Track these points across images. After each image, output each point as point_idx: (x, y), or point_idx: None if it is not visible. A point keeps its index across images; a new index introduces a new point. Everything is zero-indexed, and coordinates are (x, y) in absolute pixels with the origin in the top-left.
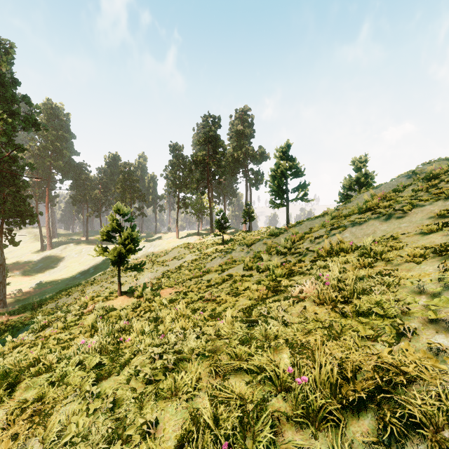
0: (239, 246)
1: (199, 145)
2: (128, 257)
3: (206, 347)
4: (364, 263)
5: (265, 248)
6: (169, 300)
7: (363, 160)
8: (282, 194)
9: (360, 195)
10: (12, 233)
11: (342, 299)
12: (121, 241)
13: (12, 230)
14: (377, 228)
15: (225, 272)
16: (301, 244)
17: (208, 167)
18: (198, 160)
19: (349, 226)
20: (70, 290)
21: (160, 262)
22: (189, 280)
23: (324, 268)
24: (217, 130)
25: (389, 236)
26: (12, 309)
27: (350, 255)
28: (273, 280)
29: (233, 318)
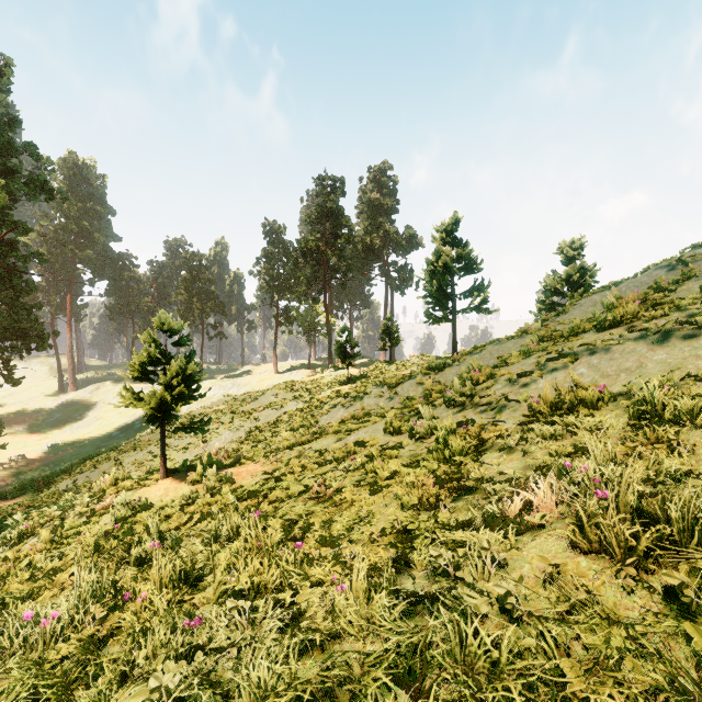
0: (376, 388)
1: (310, 224)
2: (177, 410)
3: (299, 677)
4: (658, 435)
5: (420, 392)
6: (247, 492)
7: (578, 245)
8: (445, 301)
9: (583, 300)
10: (9, 366)
11: (653, 543)
12: (166, 381)
13: (10, 360)
14: (645, 357)
15: (352, 436)
16: (491, 387)
17: (324, 259)
18: (308, 247)
19: (583, 354)
20: (99, 459)
21: (245, 413)
22: (288, 450)
23: (552, 439)
24: (338, 200)
25: (680, 373)
26: (5, 488)
27: (602, 411)
28: (445, 460)
29: (371, 581)
